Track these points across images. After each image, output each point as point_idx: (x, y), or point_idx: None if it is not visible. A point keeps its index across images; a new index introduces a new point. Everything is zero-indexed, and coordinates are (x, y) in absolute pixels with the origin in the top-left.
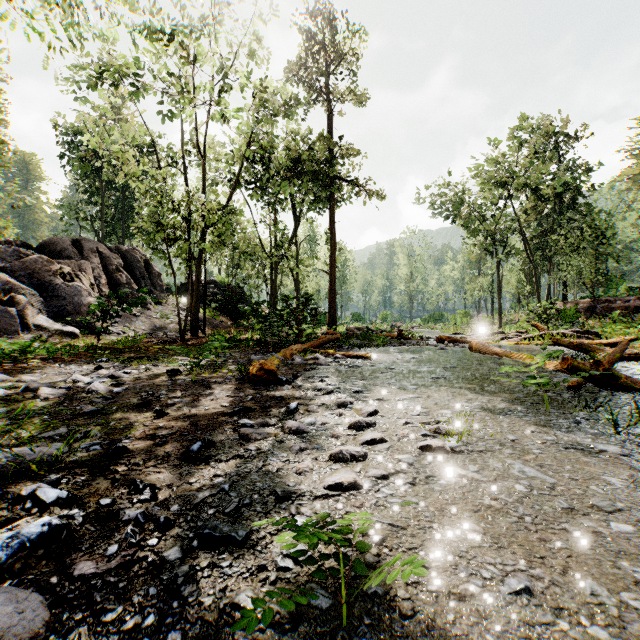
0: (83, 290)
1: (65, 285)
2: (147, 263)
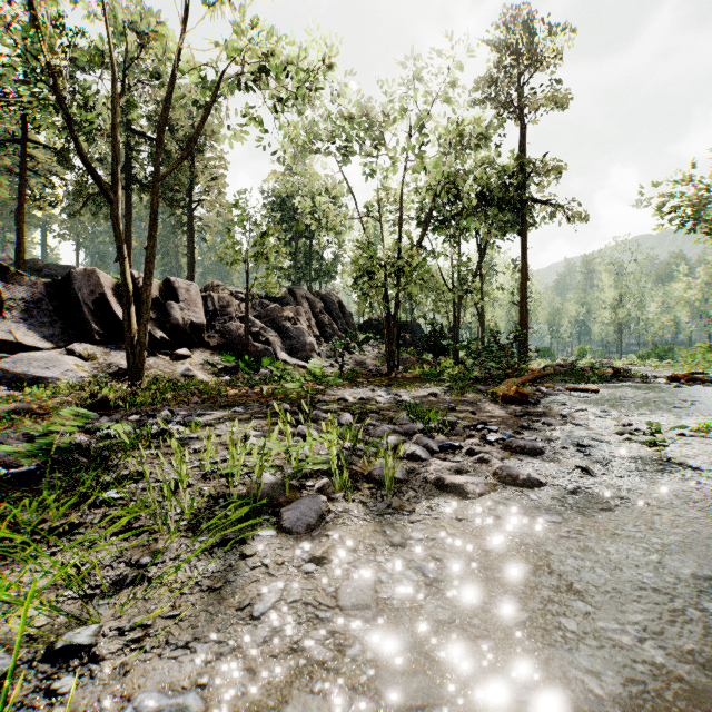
0: (305, 331)
1: (293, 328)
2: (340, 305)
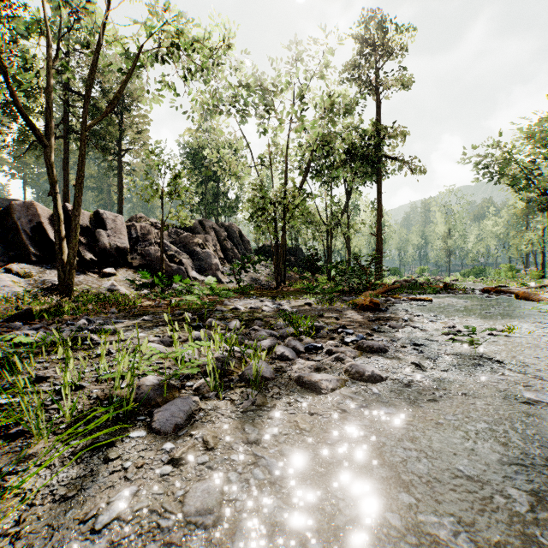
0: (211, 254)
1: (202, 251)
2: (240, 234)
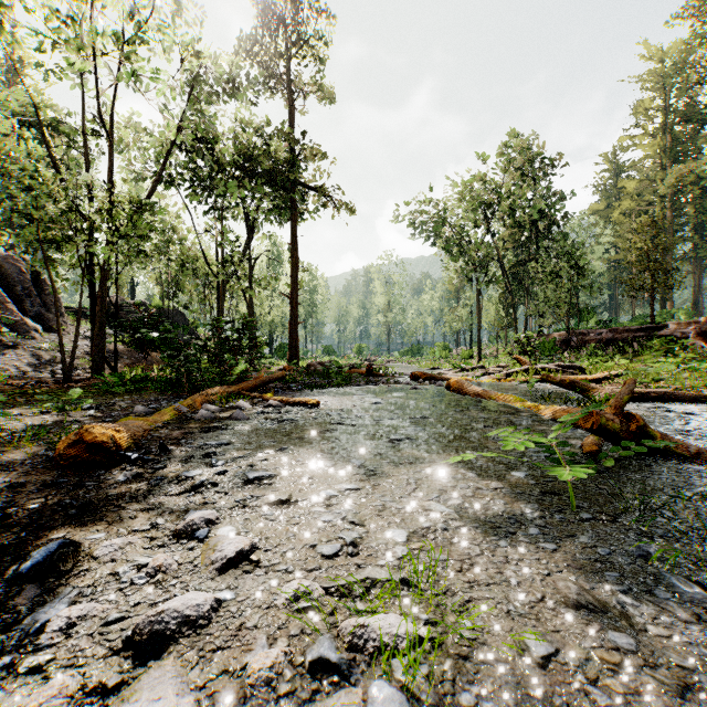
0: None
1: None
2: (38, 276)
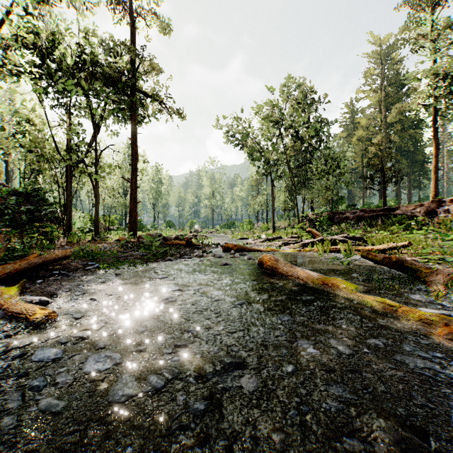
0: None
1: None
2: None
